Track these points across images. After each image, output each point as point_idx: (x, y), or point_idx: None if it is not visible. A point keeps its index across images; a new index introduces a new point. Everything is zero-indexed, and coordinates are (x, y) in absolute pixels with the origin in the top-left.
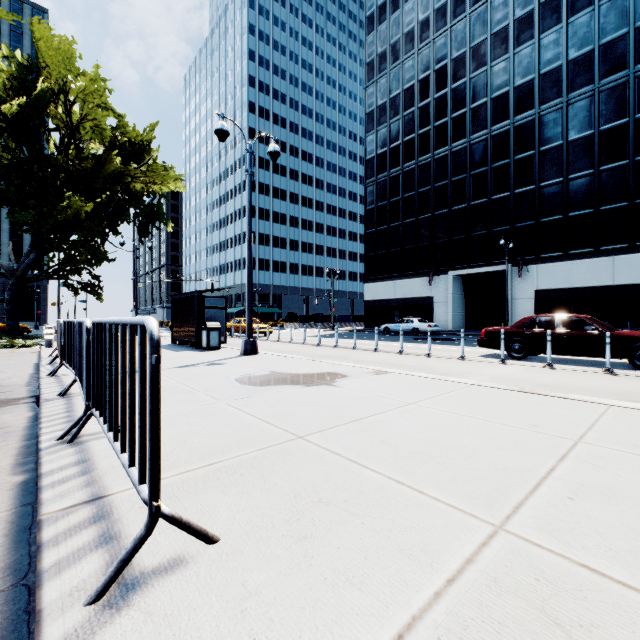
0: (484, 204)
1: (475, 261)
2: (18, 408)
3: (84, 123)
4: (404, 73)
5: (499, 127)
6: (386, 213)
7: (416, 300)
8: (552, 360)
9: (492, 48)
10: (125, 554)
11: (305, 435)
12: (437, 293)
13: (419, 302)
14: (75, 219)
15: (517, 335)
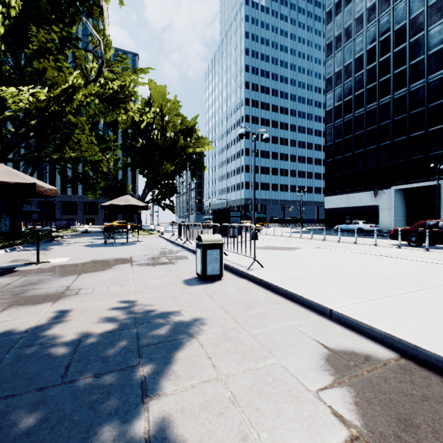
0: (421, 135)
1: (413, 178)
2: (186, 252)
3: (168, 124)
4: (355, 47)
5: (434, 76)
6: (341, 147)
7: (364, 208)
8: (439, 248)
9: (428, 17)
10: (251, 264)
11: (282, 259)
12: (381, 202)
13: (367, 209)
14: (165, 173)
15: (413, 232)
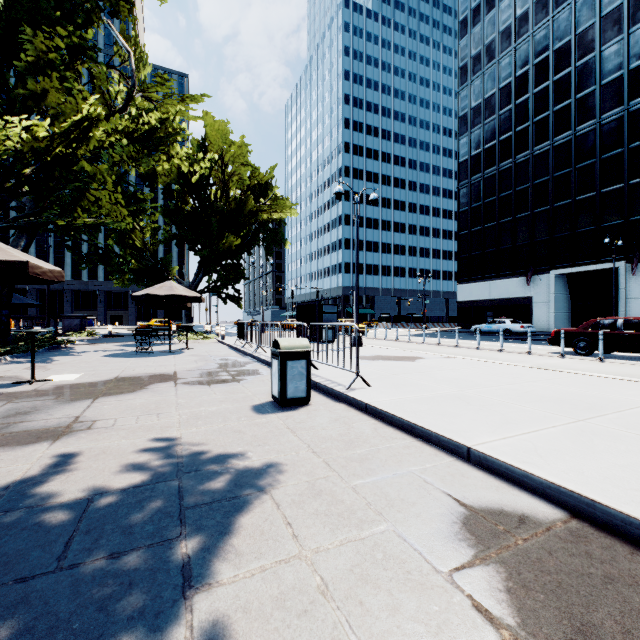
0: (592, 198)
1: (581, 259)
2: (257, 364)
3: (232, 177)
4: (500, 72)
5: (610, 115)
6: (480, 214)
7: (513, 300)
8: (617, 357)
9: (601, 32)
10: (352, 381)
11: (397, 374)
12: (537, 293)
13: (516, 302)
14: (228, 249)
15: (582, 335)
